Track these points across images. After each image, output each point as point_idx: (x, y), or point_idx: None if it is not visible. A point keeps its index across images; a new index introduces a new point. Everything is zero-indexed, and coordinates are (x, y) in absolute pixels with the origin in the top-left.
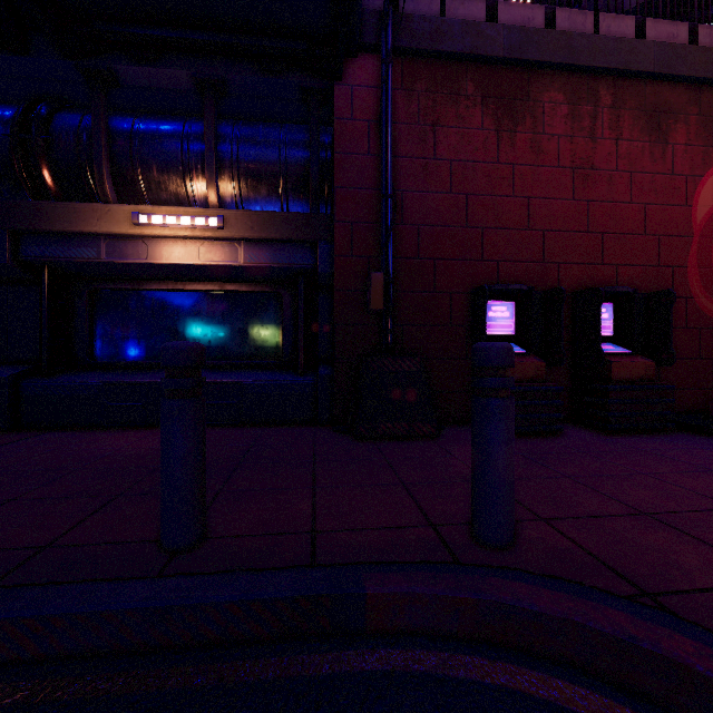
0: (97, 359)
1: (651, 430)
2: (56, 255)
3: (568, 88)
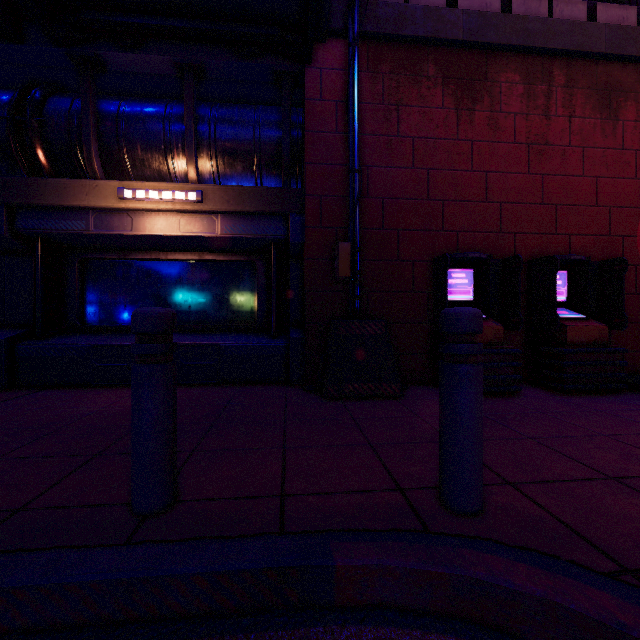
0: (87, 323)
1: (604, 391)
2: (48, 227)
3: (524, 69)
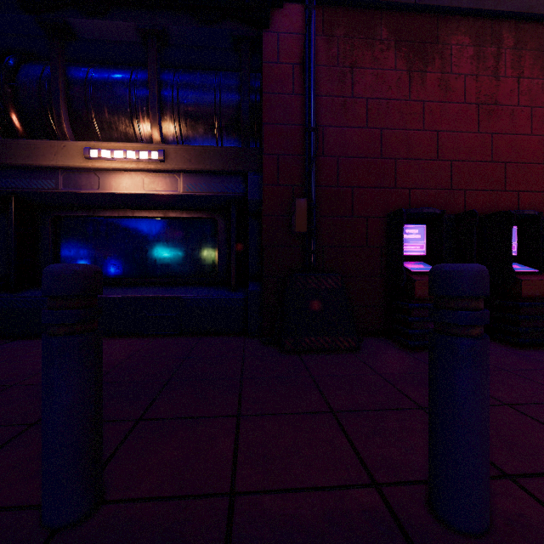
0: None
1: None
2: (20, 186)
3: (474, 32)
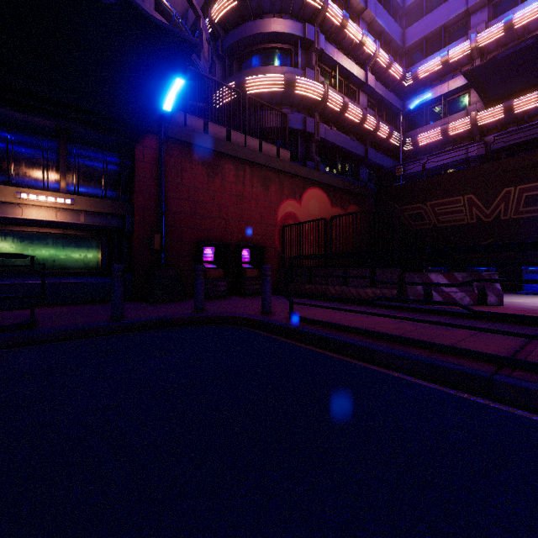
0: None
1: (258, 294)
2: None
3: (235, 164)
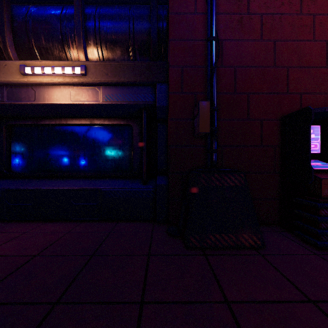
0: (13, 171)
1: None
2: None
3: None
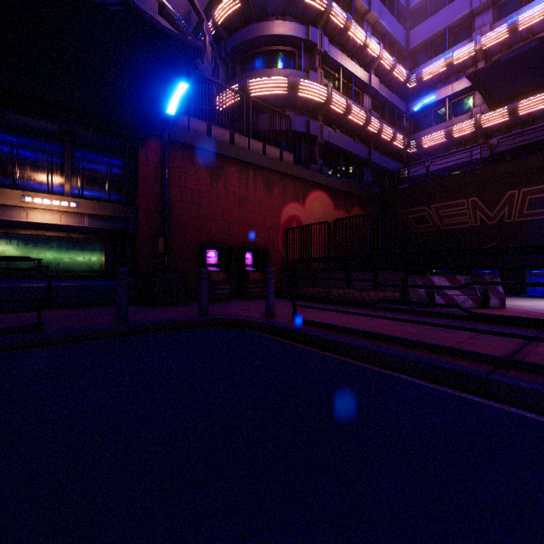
0: None
1: (261, 297)
2: None
3: (238, 167)
